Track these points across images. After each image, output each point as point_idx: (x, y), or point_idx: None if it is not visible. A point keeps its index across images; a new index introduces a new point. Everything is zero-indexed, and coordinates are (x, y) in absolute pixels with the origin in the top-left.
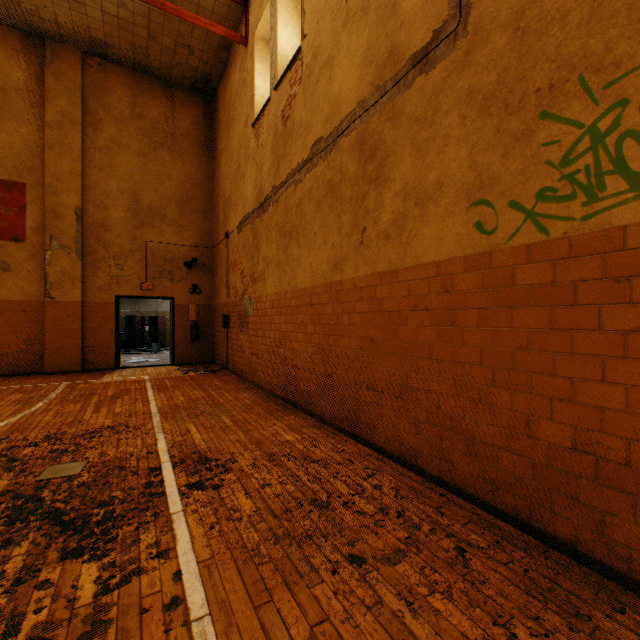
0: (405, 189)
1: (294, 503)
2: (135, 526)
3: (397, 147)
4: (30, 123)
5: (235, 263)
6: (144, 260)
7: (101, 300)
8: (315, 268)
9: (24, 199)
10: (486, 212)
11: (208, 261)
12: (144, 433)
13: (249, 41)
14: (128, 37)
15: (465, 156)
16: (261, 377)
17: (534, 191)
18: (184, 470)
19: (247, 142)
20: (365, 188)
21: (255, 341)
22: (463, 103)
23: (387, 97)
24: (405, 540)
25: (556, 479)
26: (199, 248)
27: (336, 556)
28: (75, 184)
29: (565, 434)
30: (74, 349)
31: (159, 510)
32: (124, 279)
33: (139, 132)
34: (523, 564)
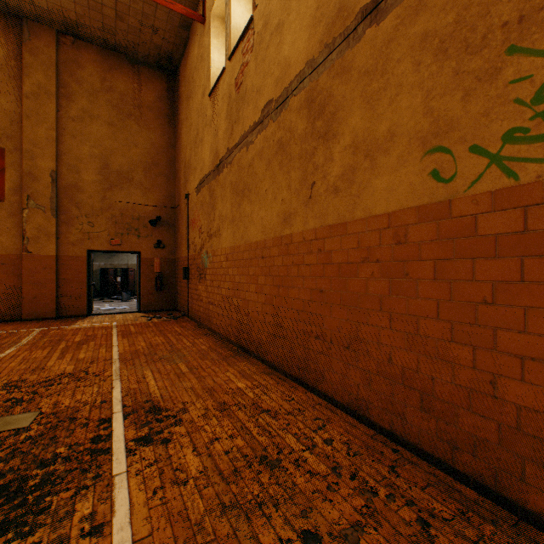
0: (355, 142)
1: (243, 461)
2: (72, 492)
3: (346, 101)
4: (9, 94)
5: (194, 221)
6: (113, 218)
7: (74, 254)
8: (266, 223)
9: (3, 163)
10: (443, 159)
11: (171, 219)
12: (102, 380)
13: (206, 19)
14: (98, 17)
15: (419, 103)
16: (217, 324)
17: (500, 133)
18: (134, 422)
19: (204, 111)
20: (314, 144)
21: (211, 291)
22: (417, 49)
23: (336, 53)
24: (362, 510)
25: (528, 445)
26: (163, 208)
27: (288, 532)
28: (50, 150)
29: (539, 397)
30: (49, 298)
31: (102, 471)
32: (95, 235)
33: (109, 104)
34: (495, 543)
